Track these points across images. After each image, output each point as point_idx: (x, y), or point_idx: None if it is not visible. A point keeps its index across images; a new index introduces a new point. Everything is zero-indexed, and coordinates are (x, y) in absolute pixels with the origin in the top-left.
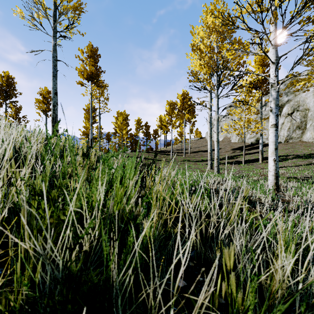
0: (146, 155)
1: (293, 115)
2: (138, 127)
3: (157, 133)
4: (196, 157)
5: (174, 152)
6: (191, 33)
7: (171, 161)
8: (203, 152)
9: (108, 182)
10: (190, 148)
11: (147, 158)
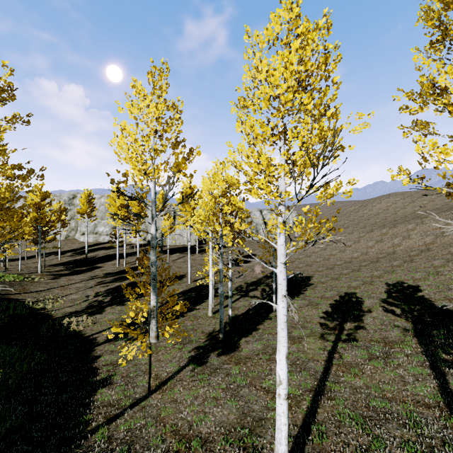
0: None
1: (71, 221)
2: None
3: None
4: None
5: None
6: None
7: None
8: None
9: None
10: None
11: None
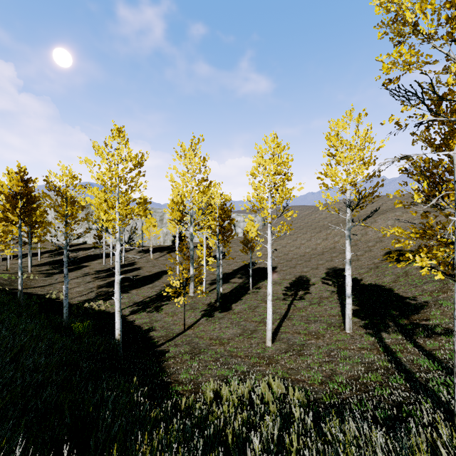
0: None
1: None
2: None
3: None
4: None
5: None
6: None
7: None
8: None
9: None
10: None
11: None
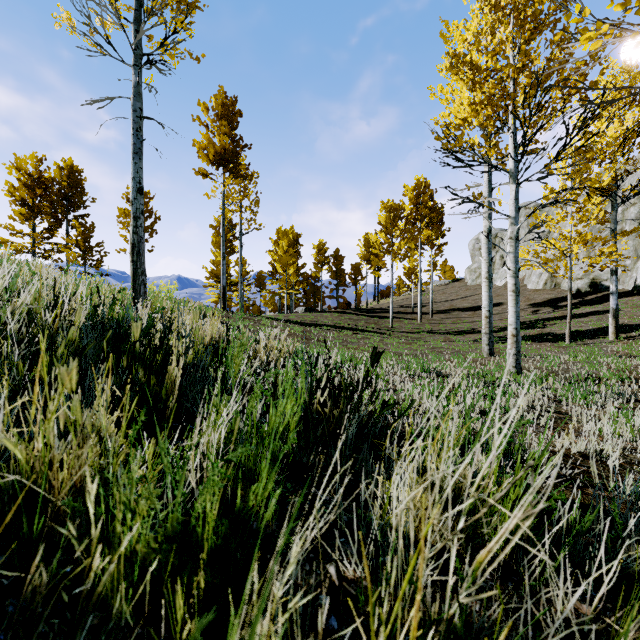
0: (337, 320)
1: None
2: (320, 261)
3: (359, 271)
4: (448, 324)
5: (396, 313)
6: (441, 37)
7: (392, 332)
8: (461, 313)
9: (169, 538)
10: (431, 304)
11: (340, 325)
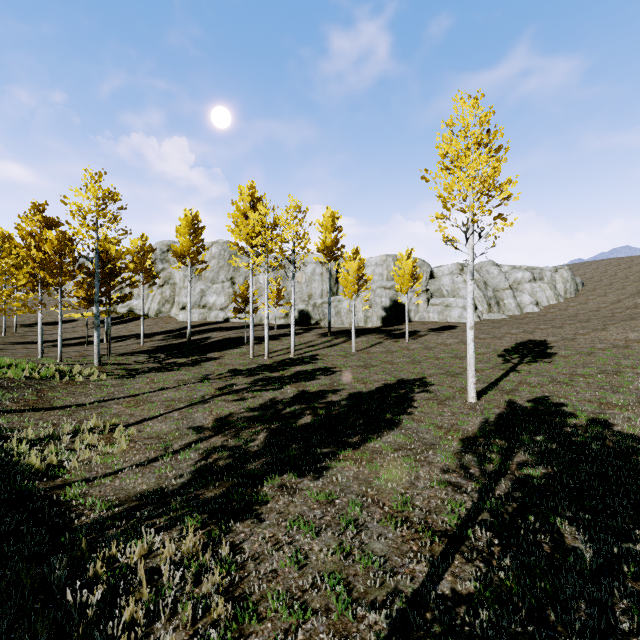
0: None
1: (164, 287)
2: None
3: None
4: (30, 336)
5: None
6: (16, 228)
7: None
8: (45, 326)
9: None
10: (16, 321)
11: None
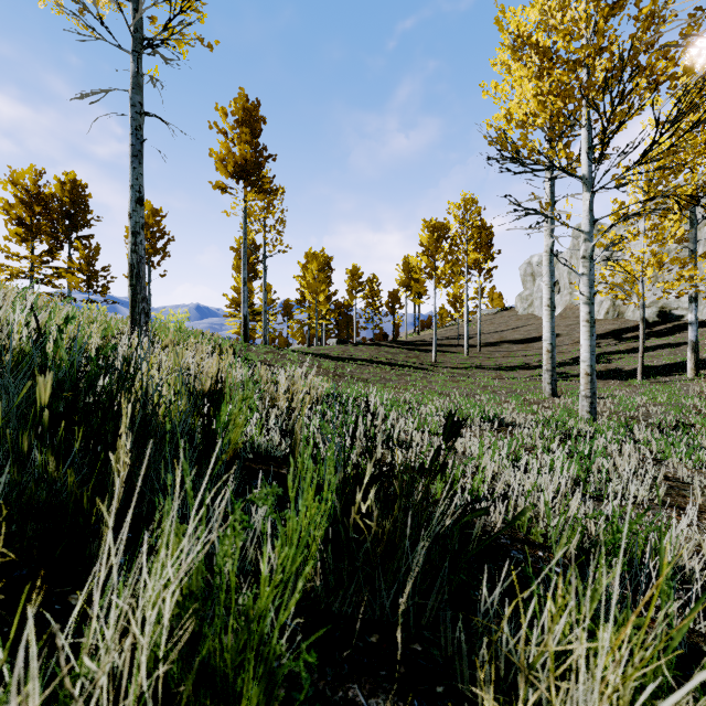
0: (374, 353)
1: None
2: (354, 287)
3: (397, 299)
4: (498, 358)
5: (439, 345)
6: (497, 24)
7: (436, 367)
8: (513, 345)
9: None
10: (479, 336)
11: (376, 360)
